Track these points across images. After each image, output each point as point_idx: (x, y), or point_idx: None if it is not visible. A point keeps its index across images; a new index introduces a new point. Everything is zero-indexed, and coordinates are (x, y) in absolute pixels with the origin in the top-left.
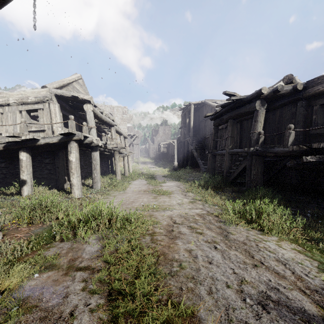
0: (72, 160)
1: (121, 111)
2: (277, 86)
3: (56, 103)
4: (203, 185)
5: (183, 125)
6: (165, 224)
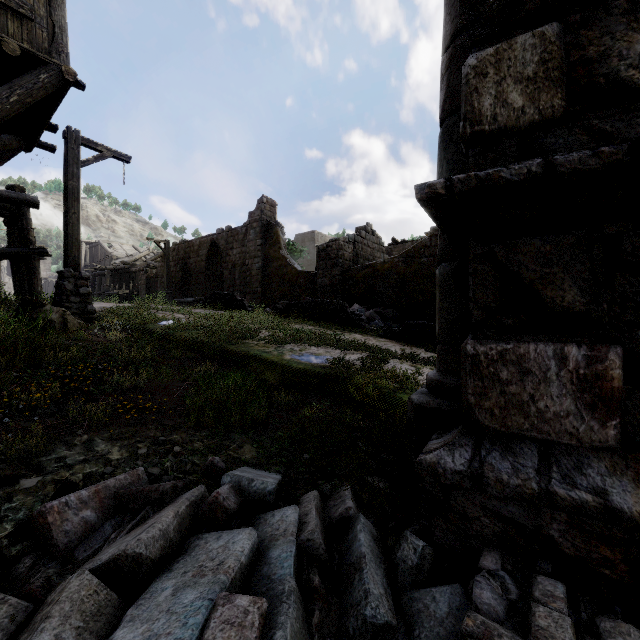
0: None
1: None
2: (114, 267)
3: None
4: None
5: None
6: None
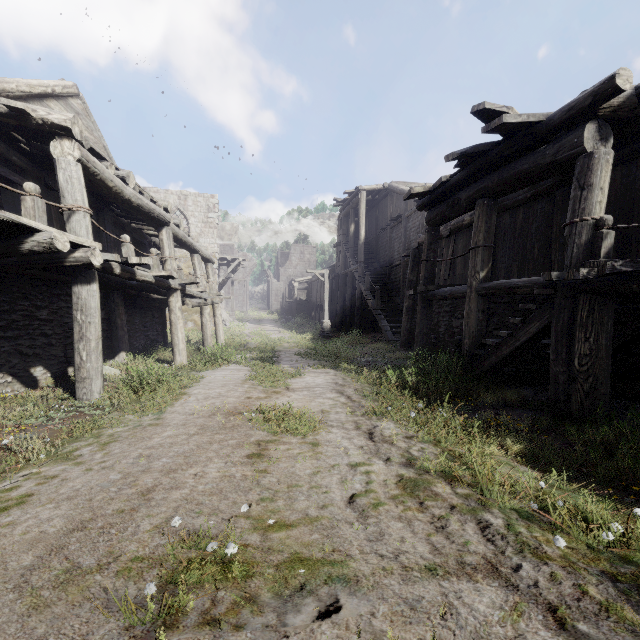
0: None
1: (204, 204)
2: None
3: None
4: (414, 385)
5: (343, 239)
6: None
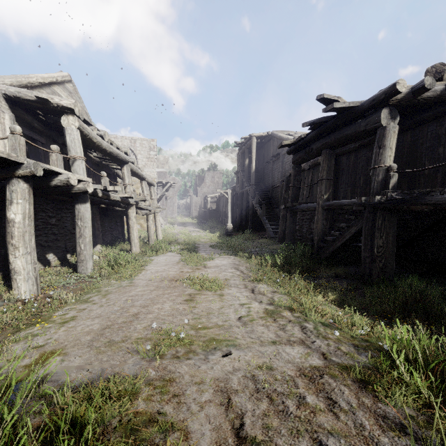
0: (14, 218)
1: (147, 145)
2: (424, 80)
3: (7, 111)
4: (282, 265)
5: (240, 169)
6: (207, 445)
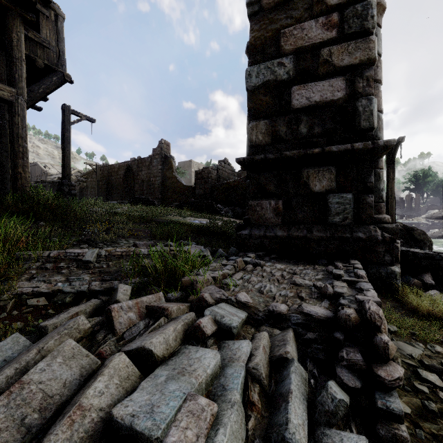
0: None
1: None
2: (53, 181)
3: None
4: None
5: None
6: None
